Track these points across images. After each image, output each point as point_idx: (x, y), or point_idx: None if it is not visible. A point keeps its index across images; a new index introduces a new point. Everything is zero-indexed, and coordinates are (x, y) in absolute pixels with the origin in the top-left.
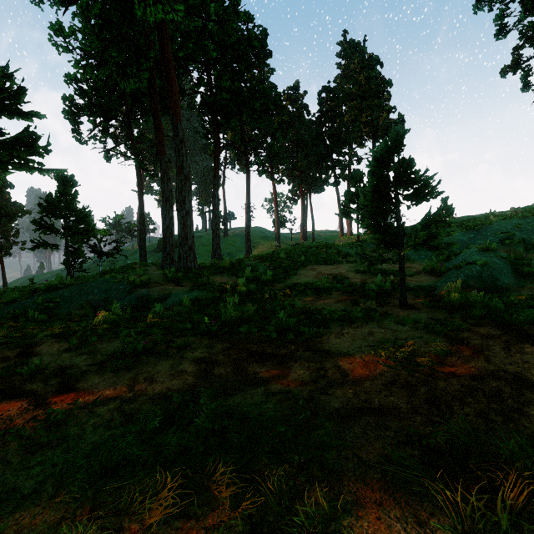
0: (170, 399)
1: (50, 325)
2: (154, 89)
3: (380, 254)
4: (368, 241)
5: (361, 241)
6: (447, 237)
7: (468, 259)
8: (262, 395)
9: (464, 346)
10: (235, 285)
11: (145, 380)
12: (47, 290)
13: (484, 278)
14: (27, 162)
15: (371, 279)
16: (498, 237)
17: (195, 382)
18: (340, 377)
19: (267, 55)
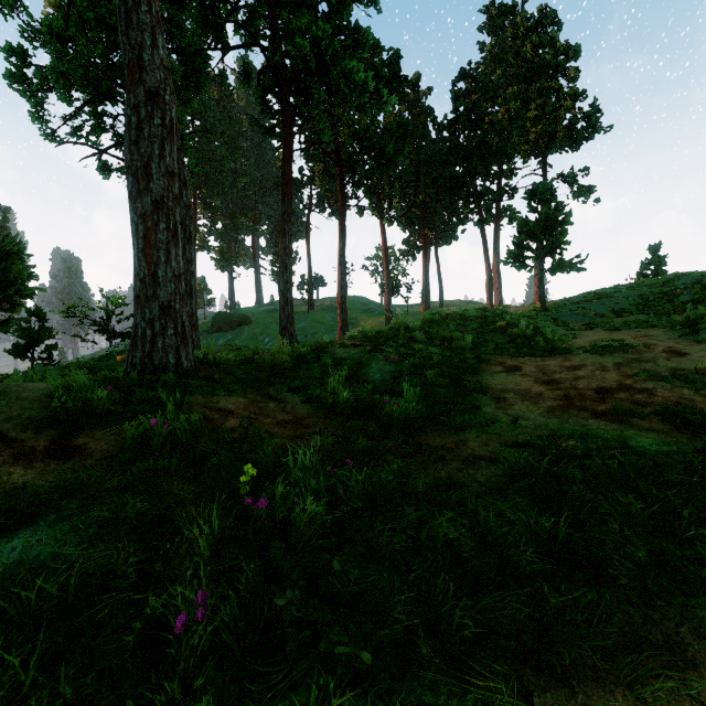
0: None
1: None
2: None
3: None
4: (564, 309)
5: (550, 309)
6: None
7: None
8: None
9: None
10: (279, 456)
11: None
12: None
13: None
14: None
15: None
16: None
17: None
18: None
19: None
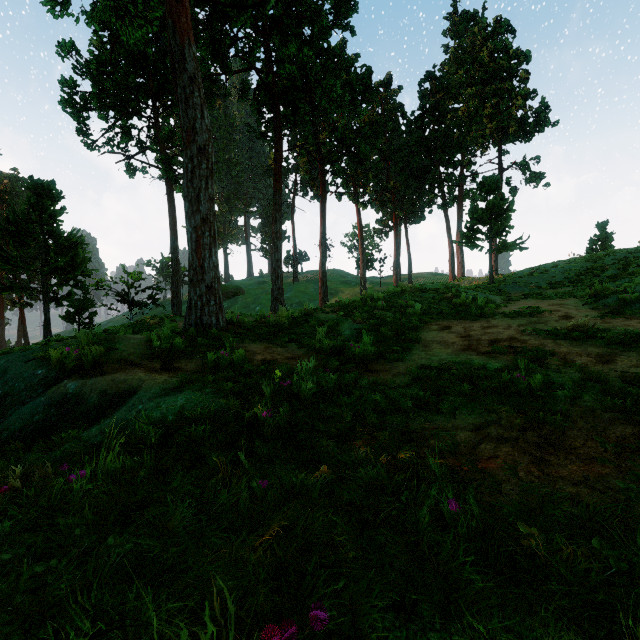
0: None
1: None
2: None
3: None
4: (508, 282)
5: (497, 282)
6: None
7: None
8: None
9: None
10: (290, 370)
11: None
12: None
13: None
14: None
15: (625, 359)
16: None
17: None
18: None
19: (351, 10)
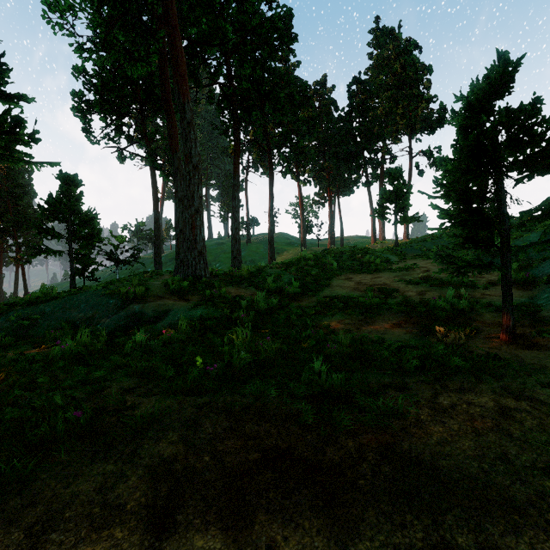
0: None
1: None
2: (166, 76)
3: (477, 258)
4: (408, 246)
5: (400, 246)
6: (517, 238)
7: None
8: None
9: None
10: (253, 300)
11: (26, 536)
12: (31, 304)
13: None
14: (11, 153)
15: (431, 293)
16: None
17: None
18: None
19: (292, 39)
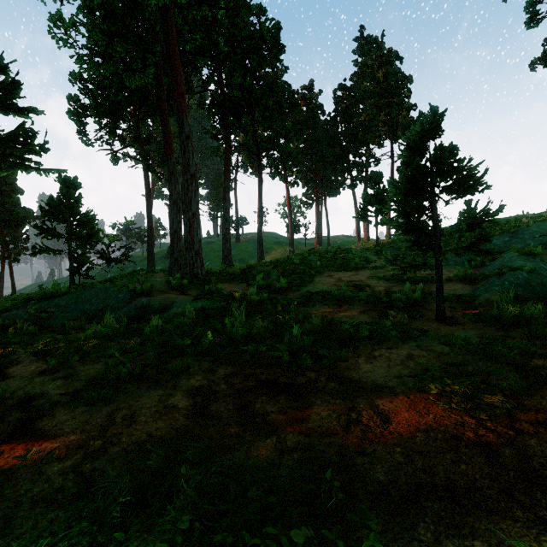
0: (149, 453)
1: (35, 339)
2: (161, 86)
3: (415, 259)
4: (388, 246)
5: (380, 246)
6: None
7: (509, 265)
8: (273, 452)
9: (543, 380)
10: (245, 294)
11: (123, 420)
12: (43, 299)
13: (533, 286)
14: (23, 161)
15: (397, 288)
16: (538, 240)
17: (186, 425)
18: (379, 424)
19: (280, 50)
